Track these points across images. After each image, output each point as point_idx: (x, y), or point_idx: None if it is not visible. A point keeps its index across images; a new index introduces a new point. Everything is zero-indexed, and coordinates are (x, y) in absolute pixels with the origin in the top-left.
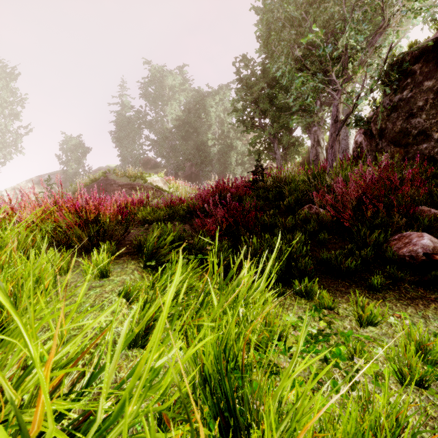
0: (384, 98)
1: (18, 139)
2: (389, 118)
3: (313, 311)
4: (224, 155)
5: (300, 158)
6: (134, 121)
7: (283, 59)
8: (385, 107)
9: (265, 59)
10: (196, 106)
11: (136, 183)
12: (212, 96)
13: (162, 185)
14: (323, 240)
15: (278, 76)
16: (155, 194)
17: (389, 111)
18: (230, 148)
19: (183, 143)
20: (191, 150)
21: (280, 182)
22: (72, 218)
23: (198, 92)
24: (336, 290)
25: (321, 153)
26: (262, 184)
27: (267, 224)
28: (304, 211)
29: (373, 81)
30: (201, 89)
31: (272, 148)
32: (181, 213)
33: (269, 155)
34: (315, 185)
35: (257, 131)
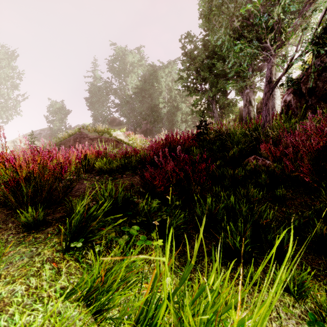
0: (315, 59)
1: (16, 104)
2: (320, 78)
3: (312, 325)
4: (171, 114)
5: (234, 116)
6: (103, 89)
7: (223, 30)
8: (316, 67)
9: (205, 36)
10: (150, 77)
11: (103, 137)
12: (162, 69)
13: (124, 138)
14: (281, 196)
15: (217, 48)
16: (114, 146)
17: (319, 71)
18: (177, 109)
19: (140, 106)
20: (146, 111)
21: (221, 135)
22: (9, 174)
23: (152, 66)
24: (326, 277)
25: (253, 111)
26: (206, 137)
27: (215, 175)
28: (253, 162)
29: (308, 43)
30: (154, 65)
31: (210, 108)
32: (133, 163)
33: (208, 114)
34: (256, 137)
35: (199, 94)
